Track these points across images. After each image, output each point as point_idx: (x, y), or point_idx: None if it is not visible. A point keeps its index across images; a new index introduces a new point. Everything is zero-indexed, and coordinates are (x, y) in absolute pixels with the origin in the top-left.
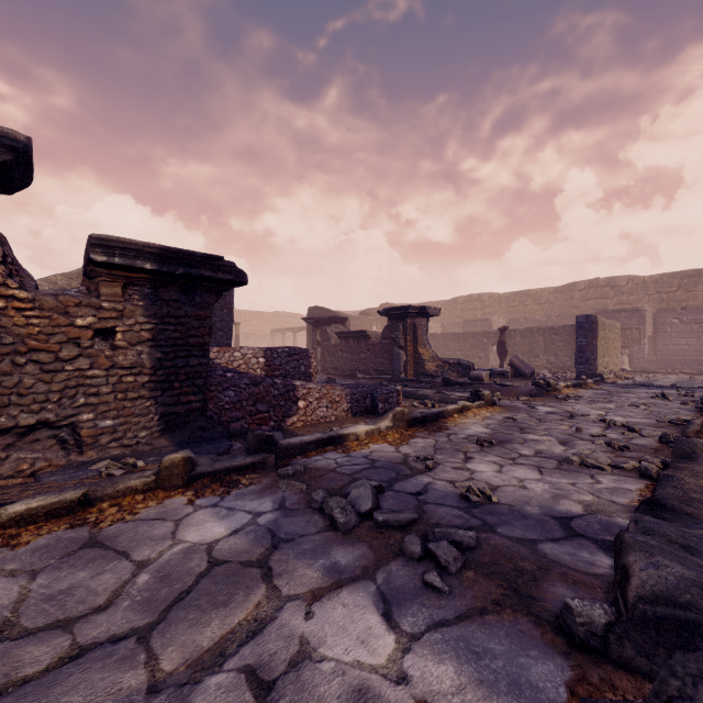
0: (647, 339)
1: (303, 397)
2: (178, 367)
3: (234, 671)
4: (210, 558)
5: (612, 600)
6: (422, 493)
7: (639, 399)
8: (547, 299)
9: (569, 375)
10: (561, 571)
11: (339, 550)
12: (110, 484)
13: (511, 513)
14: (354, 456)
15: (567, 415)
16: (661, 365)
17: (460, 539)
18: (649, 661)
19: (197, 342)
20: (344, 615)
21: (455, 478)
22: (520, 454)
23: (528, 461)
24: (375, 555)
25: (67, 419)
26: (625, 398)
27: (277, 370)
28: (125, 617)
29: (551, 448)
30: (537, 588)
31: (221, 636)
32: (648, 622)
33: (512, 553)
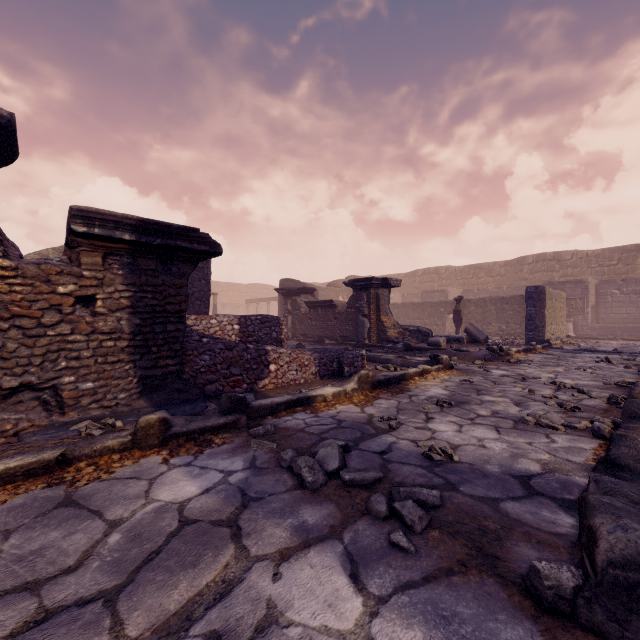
0: (590, 309)
1: (274, 361)
2: (156, 332)
3: (200, 637)
4: (181, 517)
5: (577, 561)
6: (386, 452)
7: (585, 363)
8: (498, 272)
9: (519, 341)
10: (524, 531)
11: (307, 509)
12: (87, 444)
13: (472, 472)
14: (321, 416)
15: (519, 378)
16: (603, 332)
17: (425, 498)
18: (621, 627)
19: (174, 309)
20: (311, 577)
21: (417, 437)
22: (477, 414)
23: (486, 421)
24: (342, 514)
25: (49, 381)
26: (572, 362)
27: (250, 336)
28: (94, 579)
29: (507, 409)
30: (502, 547)
31: (188, 599)
32: (619, 587)
33: (475, 511)
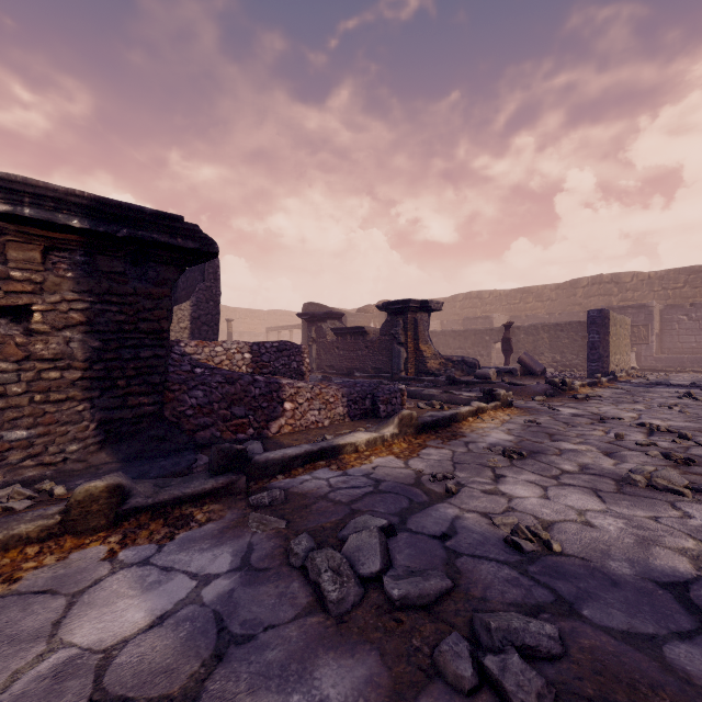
0: (655, 337)
1: (291, 397)
2: (124, 360)
3: None
4: (96, 690)
5: None
6: (449, 536)
7: (665, 399)
8: (549, 296)
9: (578, 373)
10: None
11: (329, 666)
12: None
13: (590, 575)
14: (352, 474)
15: (596, 418)
16: (670, 363)
17: (535, 643)
18: None
19: (150, 327)
20: None
21: (489, 508)
22: (561, 469)
23: (577, 481)
24: (390, 676)
25: None
26: (649, 398)
27: (265, 367)
28: None
29: (597, 461)
30: None
31: None
32: None
33: (629, 671)
